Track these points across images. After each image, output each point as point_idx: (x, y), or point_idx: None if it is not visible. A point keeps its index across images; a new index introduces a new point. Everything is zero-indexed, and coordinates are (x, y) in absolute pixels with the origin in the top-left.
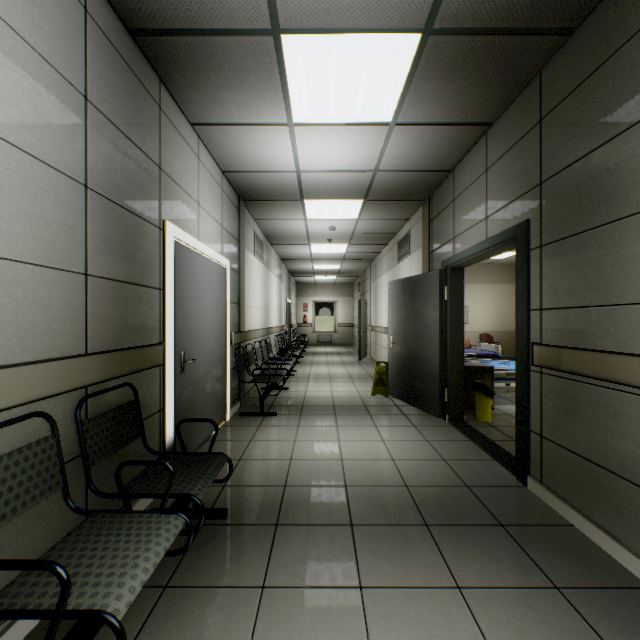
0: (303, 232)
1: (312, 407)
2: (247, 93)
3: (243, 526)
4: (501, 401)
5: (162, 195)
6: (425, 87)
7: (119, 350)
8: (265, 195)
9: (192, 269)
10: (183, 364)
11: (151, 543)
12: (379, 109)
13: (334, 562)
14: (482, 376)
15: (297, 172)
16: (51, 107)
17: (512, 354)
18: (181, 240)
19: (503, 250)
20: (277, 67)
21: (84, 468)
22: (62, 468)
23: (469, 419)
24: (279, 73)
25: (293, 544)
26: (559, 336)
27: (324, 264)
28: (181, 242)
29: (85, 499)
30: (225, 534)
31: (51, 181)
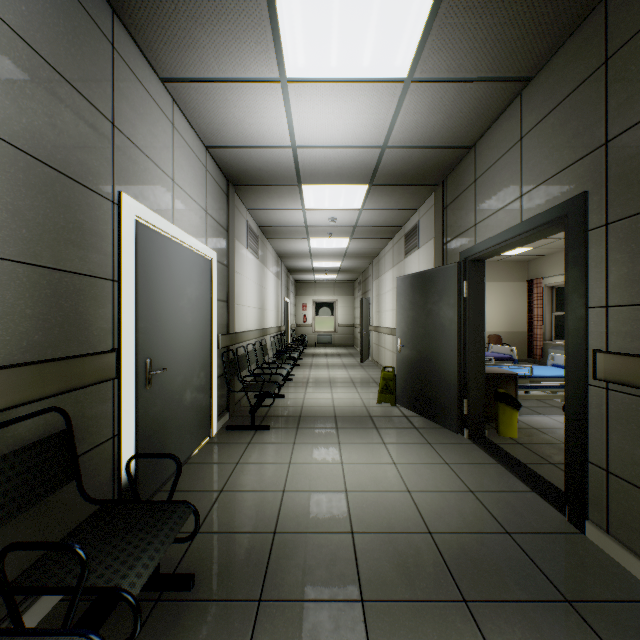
0: (301, 224)
1: (311, 418)
2: (227, 32)
3: (213, 603)
4: (522, 411)
5: (117, 160)
6: (454, 22)
7: (35, 363)
8: (257, 179)
9: (163, 258)
10: (149, 375)
11: None
12: (393, 57)
13: None
14: (505, 384)
15: (293, 149)
16: None
17: (522, 356)
18: (146, 220)
19: (543, 235)
20: None
21: None
22: None
23: (491, 434)
24: None
25: (281, 639)
26: (639, 342)
27: (324, 261)
28: (147, 223)
29: None
30: (187, 619)
31: None
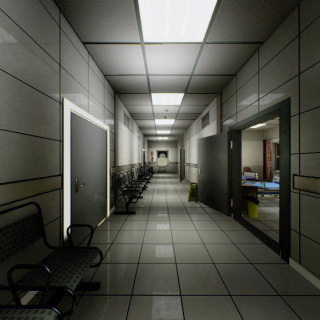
0: (151, 112)
1: (155, 208)
2: (115, 20)
3: (109, 296)
4: (260, 205)
5: (61, 82)
6: (225, 15)
7: (24, 180)
8: (129, 90)
9: (83, 130)
10: (77, 187)
11: None
12: (196, 32)
13: None
14: (251, 191)
15: (147, 76)
16: None
17: (260, 178)
18: (75, 111)
19: (269, 118)
20: None
21: None
22: None
23: (244, 216)
24: (134, 5)
25: (141, 312)
26: (314, 170)
27: (162, 130)
28: (76, 113)
29: None
30: (96, 303)
31: None
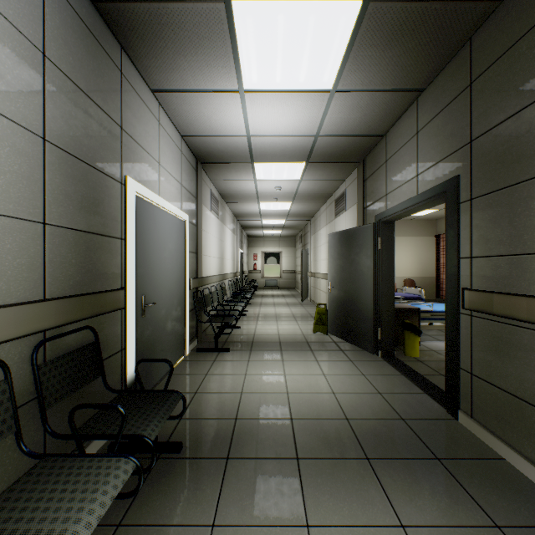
0: (253, 191)
1: (261, 343)
2: (201, 60)
3: (196, 460)
4: (426, 338)
5: (123, 153)
6: (364, 54)
7: (79, 295)
8: (220, 158)
9: (153, 221)
10: (144, 307)
11: (97, 492)
12: (321, 76)
13: (281, 498)
14: (410, 316)
15: (247, 137)
16: (5, 58)
17: (432, 296)
18: (142, 195)
19: (432, 204)
20: (228, 34)
21: (40, 410)
22: (14, 412)
23: (399, 354)
24: (230, 40)
25: (243, 479)
26: (490, 282)
27: (271, 220)
28: (142, 197)
29: (43, 438)
30: (179, 468)
31: (5, 131)
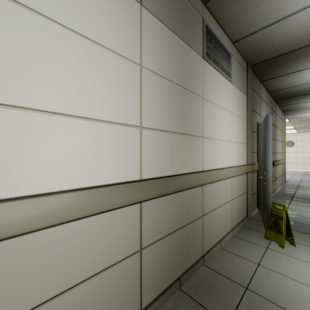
0: None
1: None
2: None
3: None
4: None
5: None
6: (306, 89)
7: None
8: None
9: None
10: None
11: None
12: None
13: None
14: None
15: None
16: None
17: None
18: None
19: None
20: None
21: None
22: None
23: None
24: None
25: None
26: (273, 158)
27: None
28: None
29: None
30: None
31: None
